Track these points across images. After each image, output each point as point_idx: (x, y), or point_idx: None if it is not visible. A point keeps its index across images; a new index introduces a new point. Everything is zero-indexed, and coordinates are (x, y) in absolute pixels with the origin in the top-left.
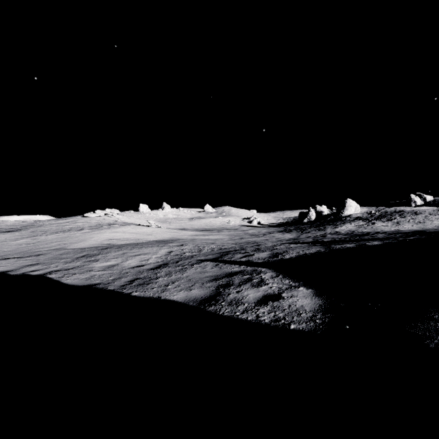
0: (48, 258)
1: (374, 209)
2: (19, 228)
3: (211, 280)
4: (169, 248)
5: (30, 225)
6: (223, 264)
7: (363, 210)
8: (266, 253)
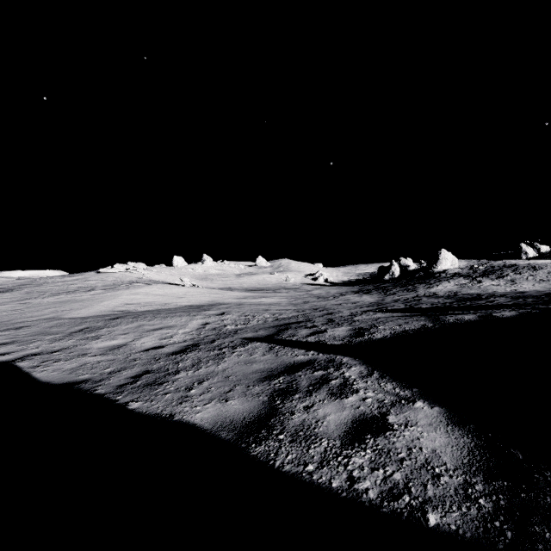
0: (30, 334)
1: (475, 263)
2: (11, 288)
3: (262, 379)
4: (204, 318)
5: (26, 283)
6: (281, 347)
7: (462, 264)
8: (344, 328)
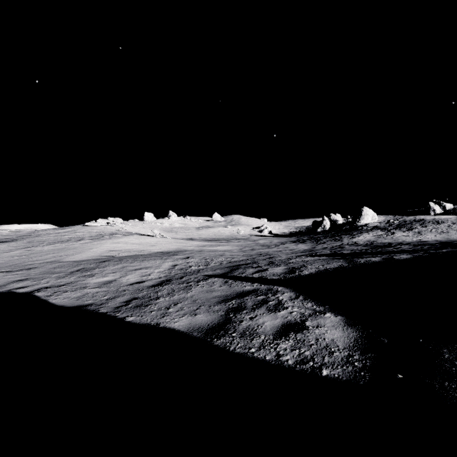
0: (39, 273)
1: (391, 218)
2: (15, 238)
3: (220, 301)
4: (174, 261)
5: (27, 235)
6: (234, 281)
7: (381, 219)
8: (281, 268)
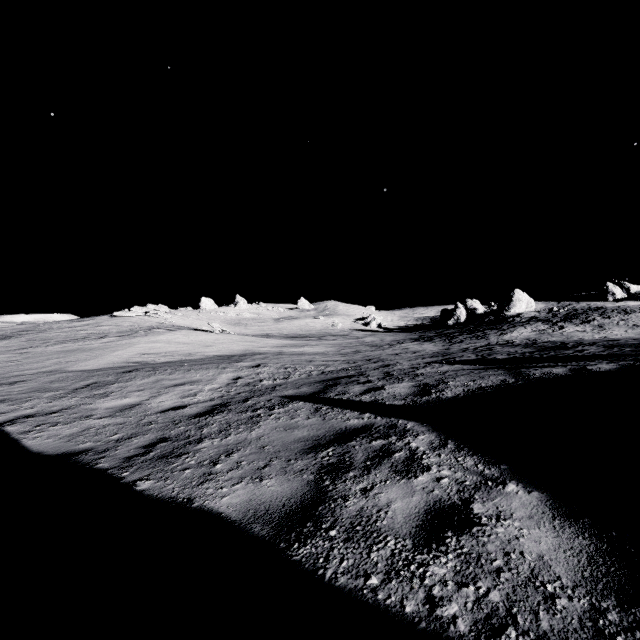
0: (26, 390)
1: (555, 305)
2: (9, 335)
3: (306, 450)
4: (236, 372)
5: (27, 329)
6: (330, 408)
7: (539, 307)
8: (406, 384)
